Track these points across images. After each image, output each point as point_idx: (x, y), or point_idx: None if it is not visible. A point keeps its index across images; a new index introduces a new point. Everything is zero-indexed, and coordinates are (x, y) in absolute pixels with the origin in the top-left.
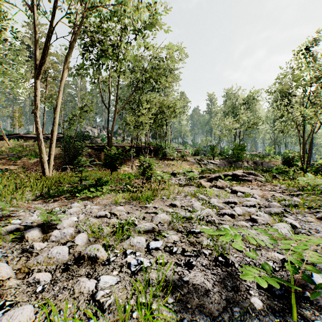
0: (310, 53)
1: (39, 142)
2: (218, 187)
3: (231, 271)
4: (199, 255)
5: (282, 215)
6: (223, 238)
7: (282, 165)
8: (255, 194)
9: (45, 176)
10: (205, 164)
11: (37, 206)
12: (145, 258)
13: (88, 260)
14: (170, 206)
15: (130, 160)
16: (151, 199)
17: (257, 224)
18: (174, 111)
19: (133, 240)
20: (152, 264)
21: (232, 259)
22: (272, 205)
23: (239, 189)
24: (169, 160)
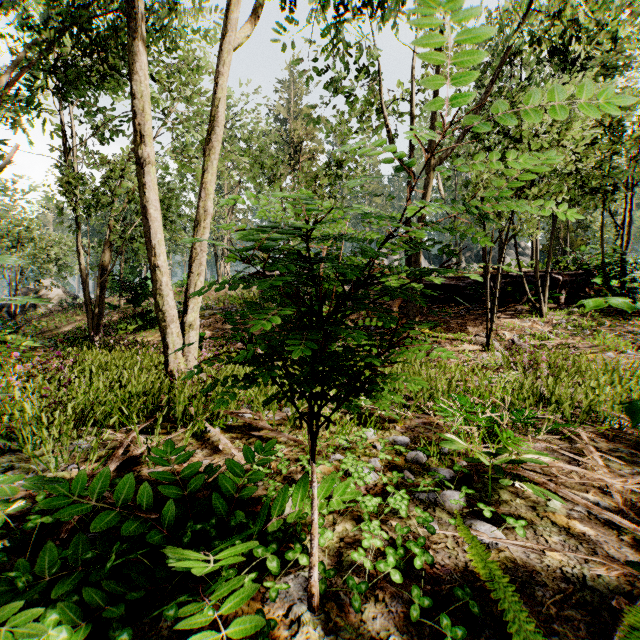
0: None
1: (152, 257)
2: None
3: None
4: None
5: None
6: None
7: None
8: None
9: (170, 372)
10: None
11: None
12: None
13: None
14: None
15: (478, 317)
16: None
17: None
18: None
19: None
20: None
21: None
22: None
23: None
24: None
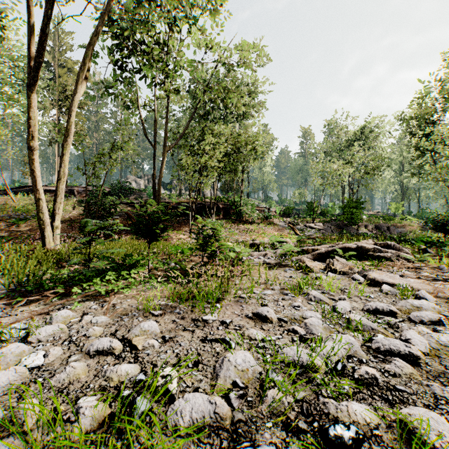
0: None
1: (36, 194)
2: (336, 271)
3: None
4: None
5: None
6: None
7: (420, 231)
8: (422, 291)
9: (47, 249)
10: (301, 230)
11: None
12: None
13: None
14: (256, 318)
15: (187, 223)
16: (216, 299)
17: None
18: (254, 149)
19: None
20: None
21: None
22: None
23: (381, 278)
24: (246, 223)
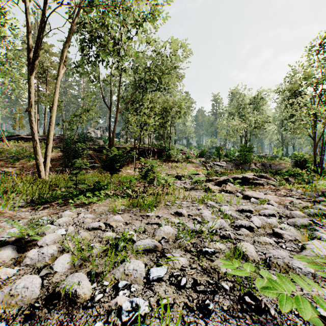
0: (323, 48)
1: (34, 143)
2: (227, 191)
3: (266, 322)
4: (217, 290)
5: (310, 227)
6: (261, 282)
7: (291, 167)
8: (271, 201)
9: (41, 179)
10: (211, 166)
11: (24, 214)
12: (142, 299)
13: (65, 298)
14: (176, 214)
15: (132, 162)
16: (153, 206)
17: (284, 241)
18: (178, 111)
19: (128, 266)
20: (153, 307)
21: (264, 298)
22: (295, 214)
23: (252, 195)
24: (173, 162)
